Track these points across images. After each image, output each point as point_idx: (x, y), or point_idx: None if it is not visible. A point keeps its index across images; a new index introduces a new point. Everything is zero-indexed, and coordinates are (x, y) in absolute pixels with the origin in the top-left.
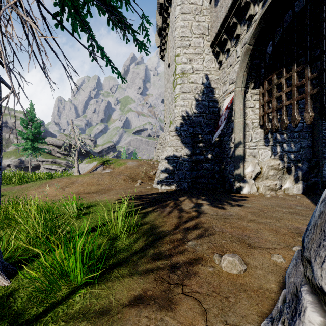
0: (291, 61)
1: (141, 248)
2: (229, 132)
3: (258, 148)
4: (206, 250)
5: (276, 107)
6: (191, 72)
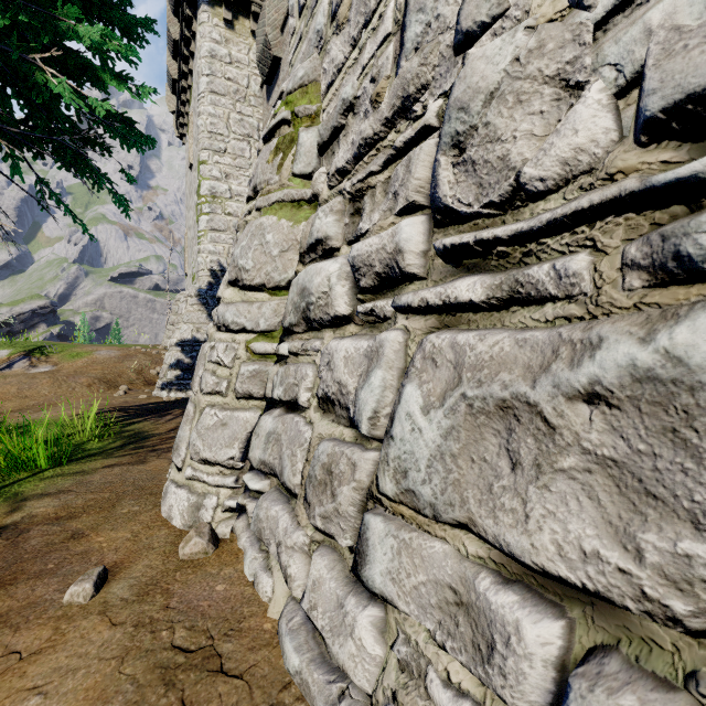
0: None
1: (119, 446)
2: None
3: None
4: None
5: None
6: (228, 196)
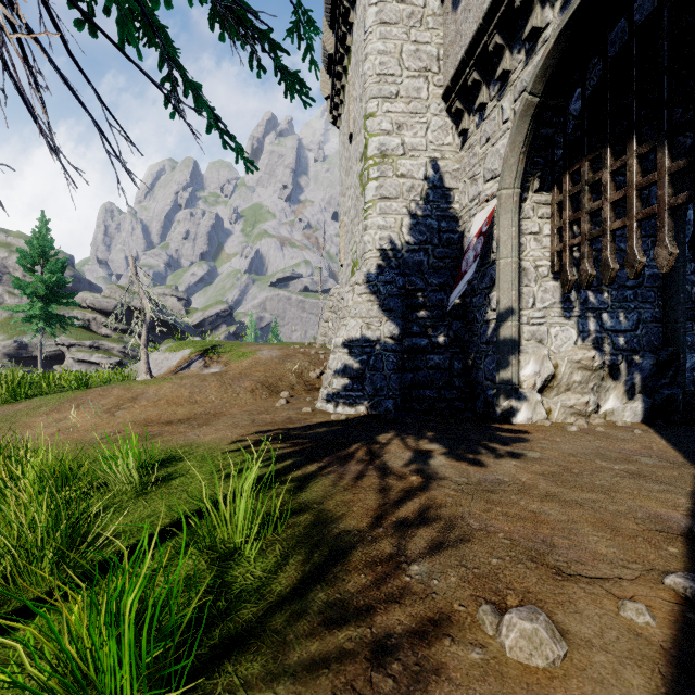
0: (624, 133)
1: (294, 588)
2: (485, 287)
3: (549, 323)
4: (457, 589)
5: (591, 234)
6: (400, 152)
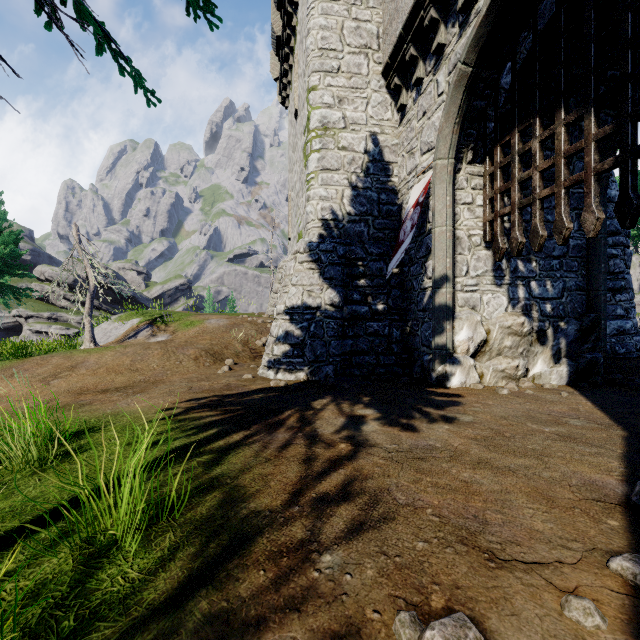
0: (552, 103)
1: (172, 595)
2: (421, 256)
3: (481, 290)
4: (373, 587)
5: (521, 203)
6: (341, 126)
